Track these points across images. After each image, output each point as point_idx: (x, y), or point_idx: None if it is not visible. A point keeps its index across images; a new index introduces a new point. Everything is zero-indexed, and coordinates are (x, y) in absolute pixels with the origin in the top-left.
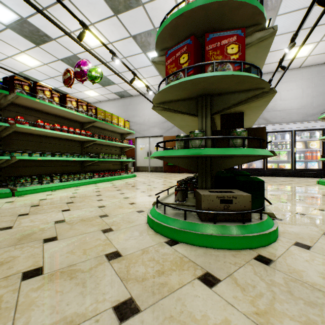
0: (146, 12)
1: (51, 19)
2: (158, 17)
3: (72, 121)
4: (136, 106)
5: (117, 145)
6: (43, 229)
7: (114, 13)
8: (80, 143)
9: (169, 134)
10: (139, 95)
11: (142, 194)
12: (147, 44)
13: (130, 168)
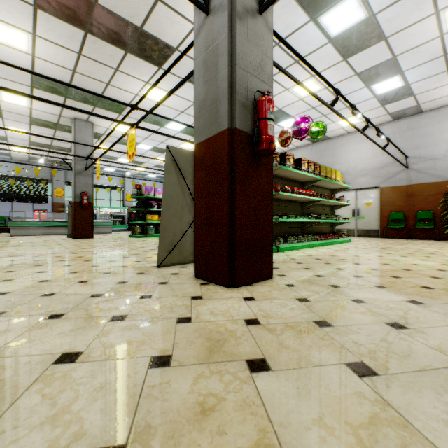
0: (387, 44)
1: (322, 101)
2: (403, 44)
3: (295, 182)
4: (335, 150)
5: (329, 204)
6: (372, 272)
7: (343, 59)
8: (300, 204)
9: (391, 184)
10: (340, 136)
11: (408, 258)
12: (374, 76)
13: (342, 231)
